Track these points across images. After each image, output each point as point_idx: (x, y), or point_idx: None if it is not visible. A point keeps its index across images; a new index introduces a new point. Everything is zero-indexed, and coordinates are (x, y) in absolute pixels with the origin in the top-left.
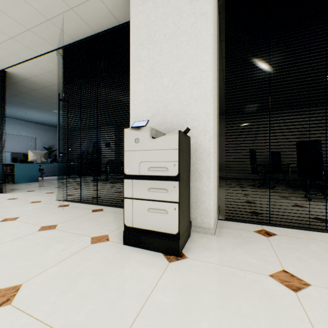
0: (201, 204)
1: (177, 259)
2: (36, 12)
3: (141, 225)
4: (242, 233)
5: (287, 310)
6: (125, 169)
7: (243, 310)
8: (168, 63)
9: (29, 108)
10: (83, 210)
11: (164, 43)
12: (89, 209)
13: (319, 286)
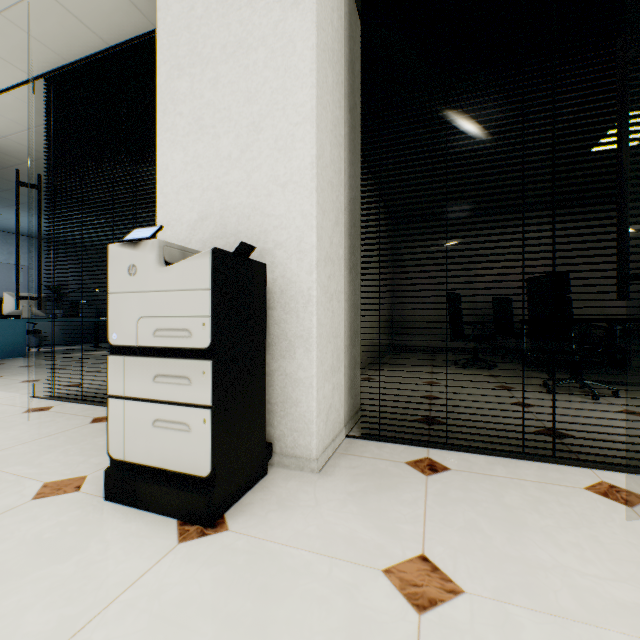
0: (294, 408)
1: (202, 534)
2: None
3: (141, 457)
4: (380, 467)
5: None
6: (110, 333)
7: None
8: (230, 106)
9: (7, 205)
10: (72, 420)
11: (223, 64)
12: (89, 416)
13: (480, 594)
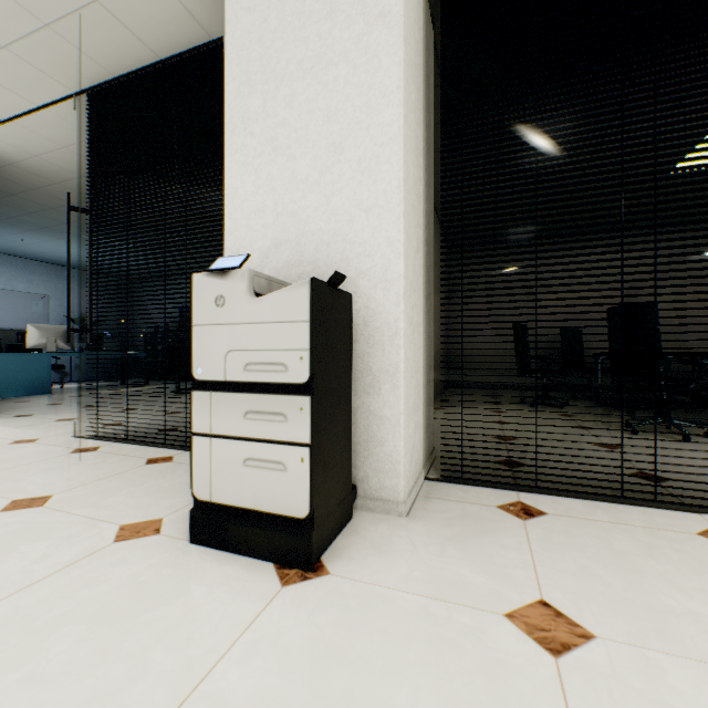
0: (379, 447)
1: (304, 578)
2: (16, 5)
3: (230, 498)
4: (471, 511)
5: (525, 706)
6: (194, 367)
7: (421, 707)
8: (307, 126)
9: (30, 229)
10: (126, 461)
11: (299, 80)
12: (142, 457)
13: (614, 639)
